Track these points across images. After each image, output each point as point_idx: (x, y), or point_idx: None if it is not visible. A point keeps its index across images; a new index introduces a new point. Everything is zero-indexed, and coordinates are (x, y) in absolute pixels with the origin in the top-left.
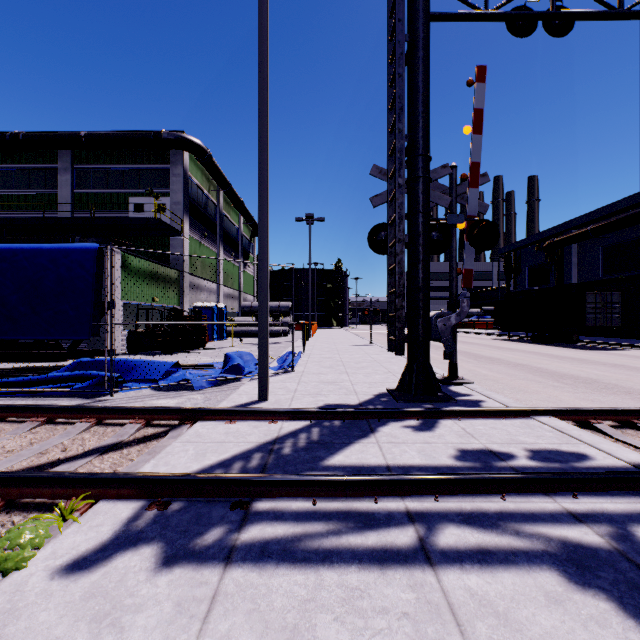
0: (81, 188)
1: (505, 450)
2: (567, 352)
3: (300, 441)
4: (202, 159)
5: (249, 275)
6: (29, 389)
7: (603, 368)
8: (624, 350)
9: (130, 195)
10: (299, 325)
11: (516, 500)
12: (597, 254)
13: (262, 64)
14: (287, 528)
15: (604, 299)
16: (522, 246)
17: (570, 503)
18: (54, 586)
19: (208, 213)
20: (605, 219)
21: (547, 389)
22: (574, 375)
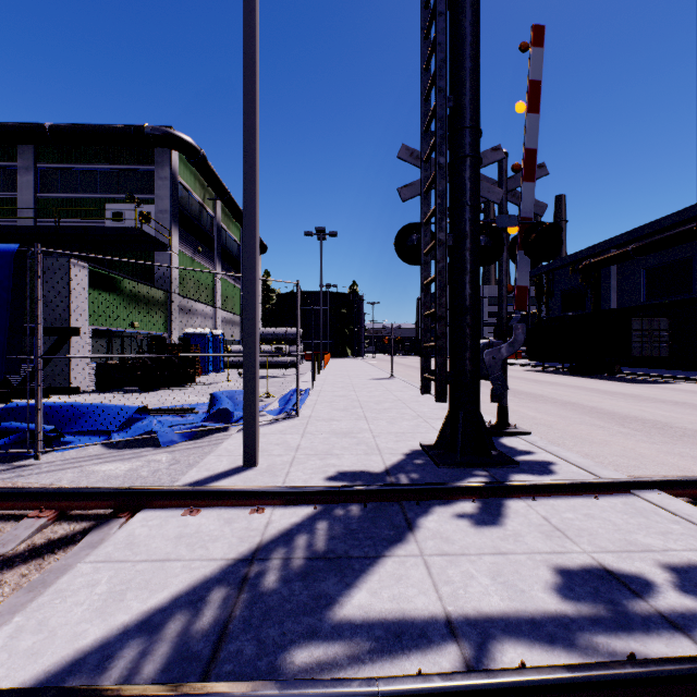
0: (46, 191)
1: (630, 568)
2: (614, 386)
3: (296, 554)
4: (194, 160)
5: None
6: None
7: (666, 407)
8: (674, 383)
9: (107, 201)
10: (309, 355)
11: None
12: (638, 277)
13: None
14: None
15: (651, 326)
16: (555, 268)
17: None
18: None
19: (203, 225)
20: (647, 238)
21: (616, 438)
22: (638, 417)
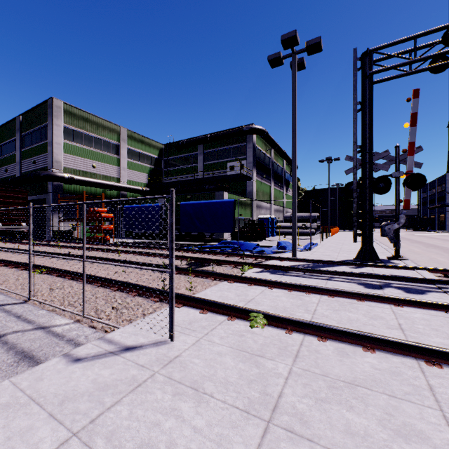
0: (206, 161)
1: (380, 274)
2: None
3: (305, 266)
4: (262, 136)
5: (289, 196)
6: (213, 249)
7: None
8: None
9: (227, 162)
10: (324, 228)
11: (364, 279)
12: None
13: (293, 128)
14: (296, 274)
15: None
16: None
17: (381, 281)
18: (254, 273)
19: (265, 164)
20: None
21: None
22: None
